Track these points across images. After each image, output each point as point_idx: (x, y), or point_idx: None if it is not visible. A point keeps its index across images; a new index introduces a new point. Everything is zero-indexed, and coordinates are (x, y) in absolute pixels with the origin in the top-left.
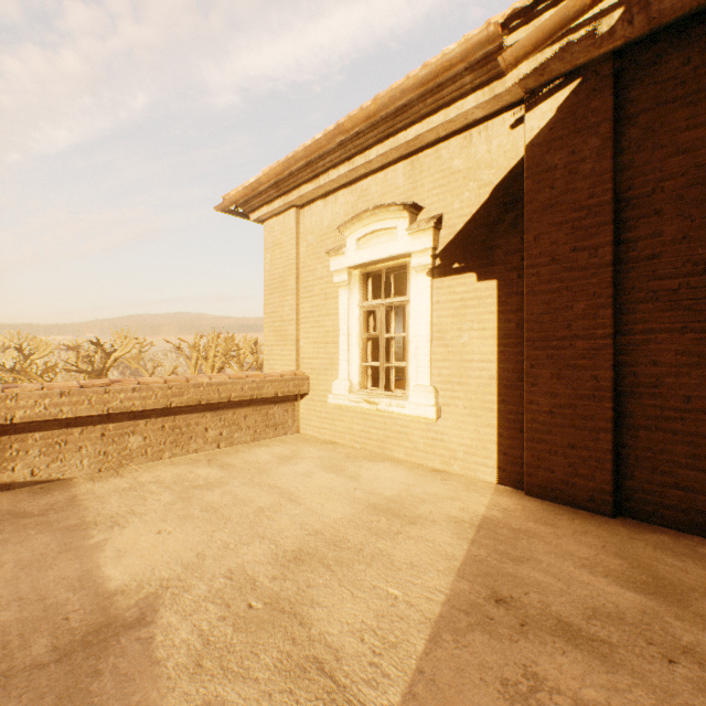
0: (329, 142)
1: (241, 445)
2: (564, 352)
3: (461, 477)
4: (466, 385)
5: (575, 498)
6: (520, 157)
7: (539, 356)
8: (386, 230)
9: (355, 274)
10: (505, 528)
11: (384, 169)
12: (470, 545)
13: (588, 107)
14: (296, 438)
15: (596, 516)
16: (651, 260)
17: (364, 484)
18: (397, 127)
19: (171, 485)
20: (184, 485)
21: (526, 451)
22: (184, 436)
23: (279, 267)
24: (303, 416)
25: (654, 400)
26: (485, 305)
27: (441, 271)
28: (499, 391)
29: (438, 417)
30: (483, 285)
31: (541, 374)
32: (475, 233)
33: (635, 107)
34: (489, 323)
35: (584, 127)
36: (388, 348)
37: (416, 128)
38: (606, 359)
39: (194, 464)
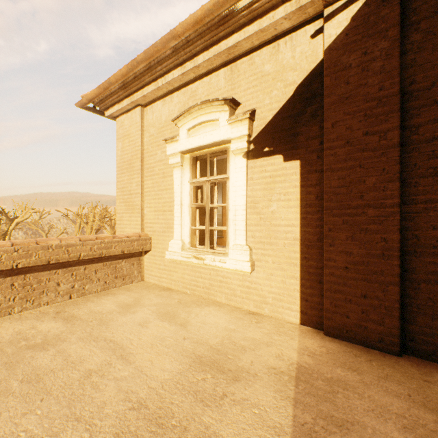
0: (164, 46)
1: (91, 294)
2: (357, 218)
3: (271, 318)
4: (274, 245)
5: (367, 339)
6: (319, 60)
7: (337, 222)
8: (211, 121)
9: (187, 157)
10: (320, 379)
11: (209, 74)
12: (294, 408)
13: (378, 15)
14: (140, 286)
15: (386, 356)
16: (431, 142)
17: (192, 332)
18: (220, 35)
19: (4, 347)
20: (19, 346)
21: (325, 299)
22: (35, 291)
23: (128, 152)
24: (147, 268)
25: (434, 259)
26: (290, 180)
27: (255, 154)
28: (301, 249)
29: (252, 270)
30: (289, 164)
31: (337, 236)
32: (282, 123)
33: (417, 15)
34: (293, 195)
35: (374, 32)
36: (212, 215)
37: (235, 37)
38: (394, 224)
39: (40, 318)
